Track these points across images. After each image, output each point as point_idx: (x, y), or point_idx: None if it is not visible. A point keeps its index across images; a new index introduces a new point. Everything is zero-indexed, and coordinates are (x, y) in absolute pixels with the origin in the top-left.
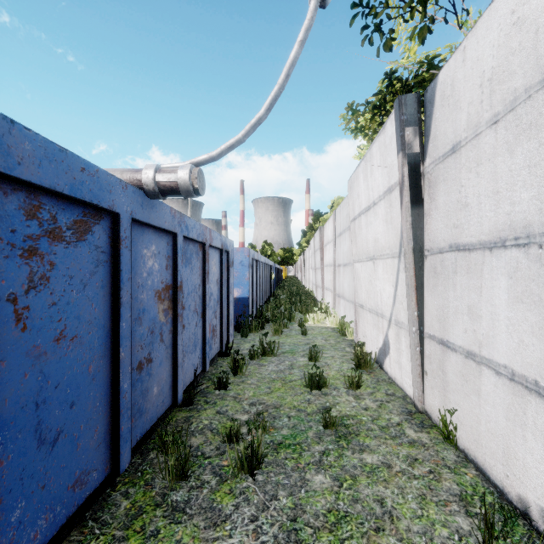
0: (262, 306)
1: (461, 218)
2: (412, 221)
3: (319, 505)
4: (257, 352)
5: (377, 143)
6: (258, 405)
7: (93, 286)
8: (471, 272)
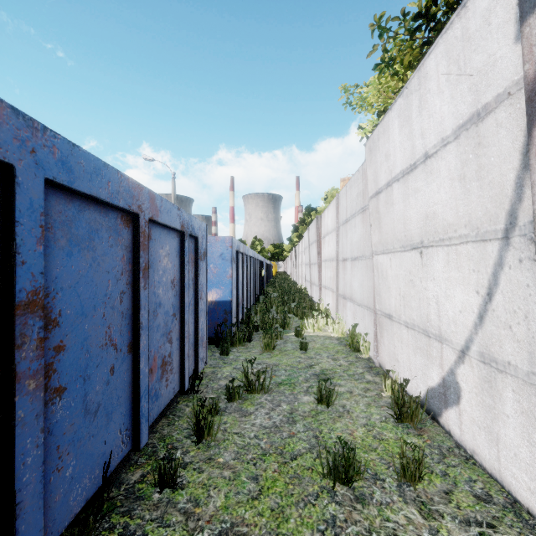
0: (249, 309)
1: None
2: None
3: None
4: (238, 389)
5: (442, 46)
6: None
7: None
8: None
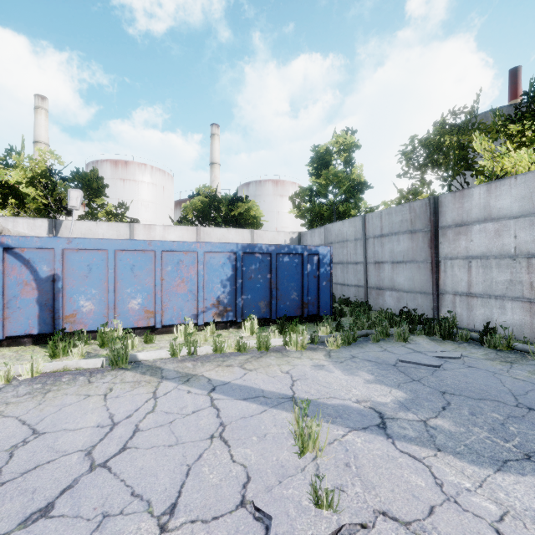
0: None
1: None
2: None
3: None
4: None
5: (26, 220)
6: None
7: None
8: None
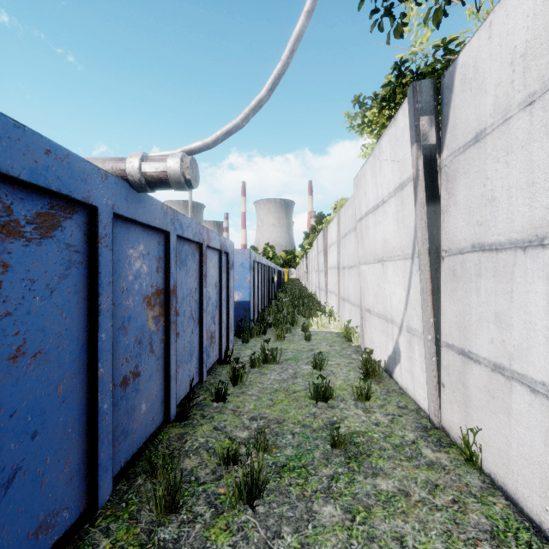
0: (263, 310)
1: (487, 214)
2: (428, 219)
3: (329, 545)
4: (258, 359)
5: (387, 136)
6: (259, 420)
7: (64, 292)
8: (499, 275)
